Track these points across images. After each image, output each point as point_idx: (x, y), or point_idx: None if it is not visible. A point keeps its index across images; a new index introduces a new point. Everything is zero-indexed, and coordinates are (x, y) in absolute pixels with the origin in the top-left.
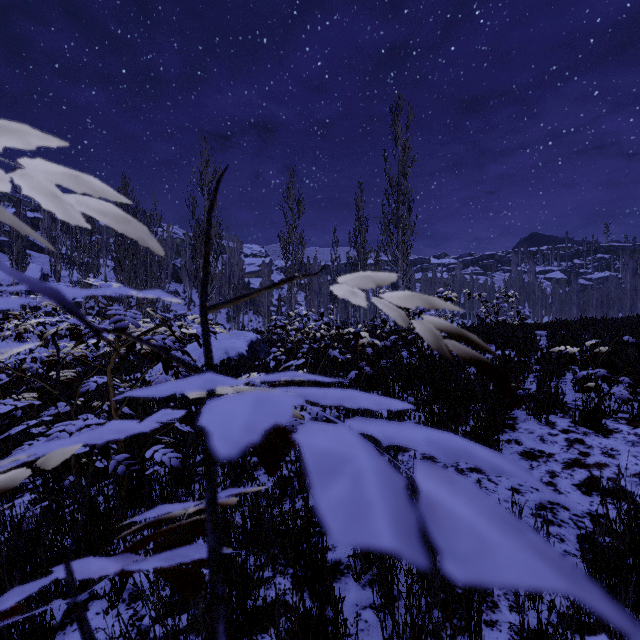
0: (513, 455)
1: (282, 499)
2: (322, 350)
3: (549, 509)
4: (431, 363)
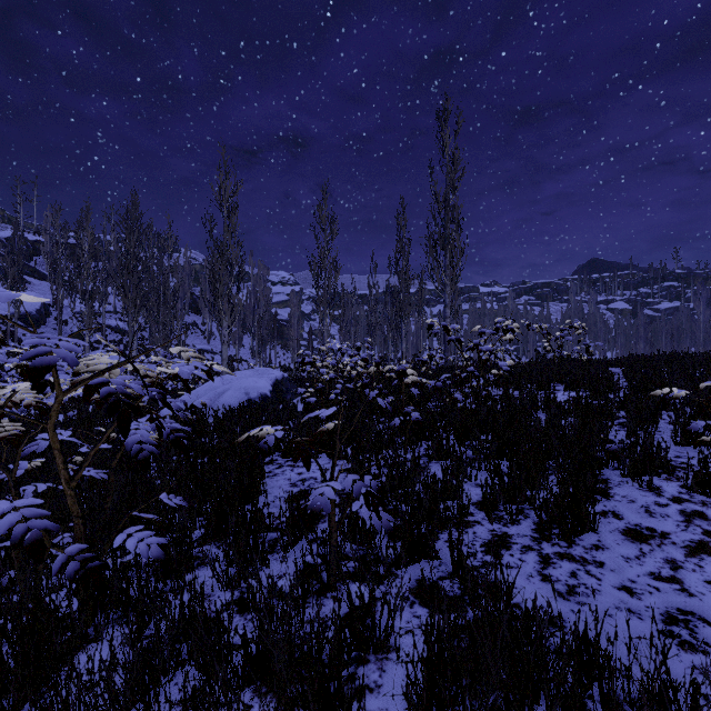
0: (614, 534)
1: (305, 600)
2: (359, 391)
3: (682, 622)
4: (492, 408)
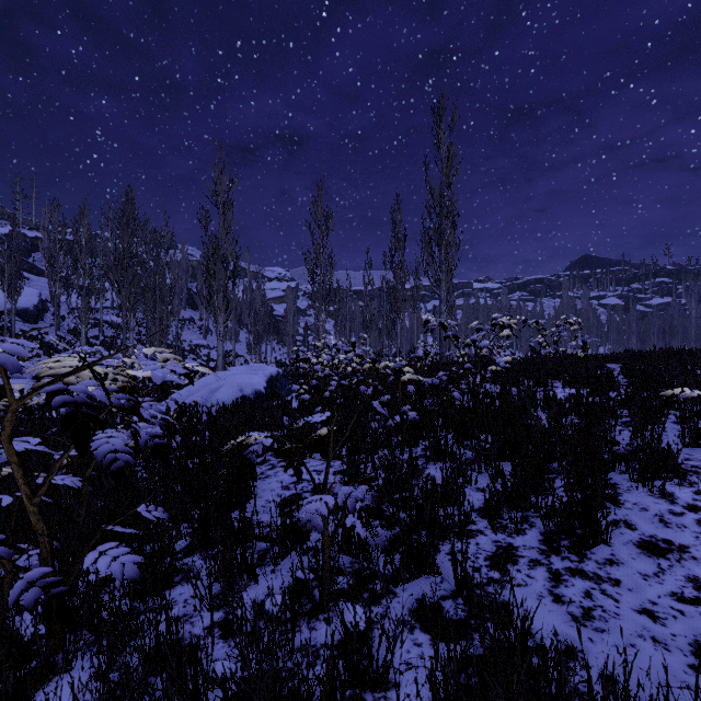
0: (628, 547)
1: (295, 624)
2: (354, 387)
3: None
4: (491, 406)
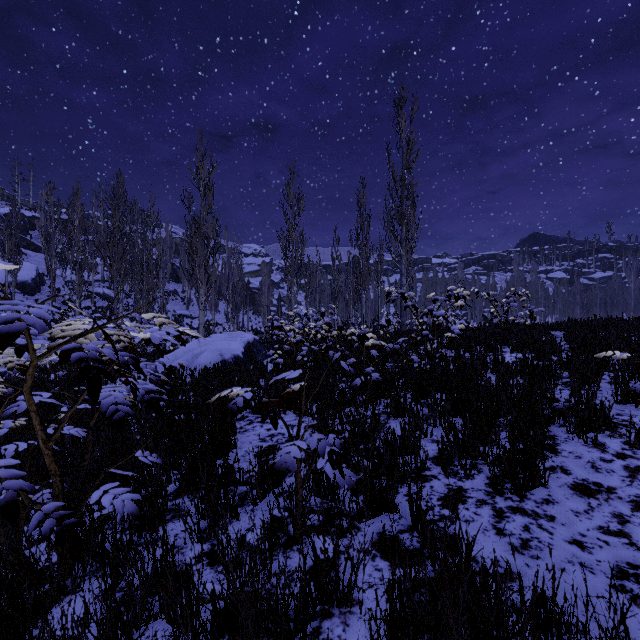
0: (563, 489)
1: (272, 553)
2: (323, 352)
3: (633, 577)
4: (445, 368)
